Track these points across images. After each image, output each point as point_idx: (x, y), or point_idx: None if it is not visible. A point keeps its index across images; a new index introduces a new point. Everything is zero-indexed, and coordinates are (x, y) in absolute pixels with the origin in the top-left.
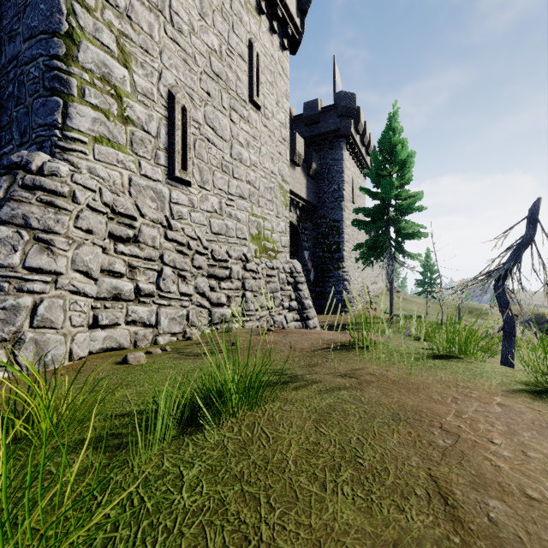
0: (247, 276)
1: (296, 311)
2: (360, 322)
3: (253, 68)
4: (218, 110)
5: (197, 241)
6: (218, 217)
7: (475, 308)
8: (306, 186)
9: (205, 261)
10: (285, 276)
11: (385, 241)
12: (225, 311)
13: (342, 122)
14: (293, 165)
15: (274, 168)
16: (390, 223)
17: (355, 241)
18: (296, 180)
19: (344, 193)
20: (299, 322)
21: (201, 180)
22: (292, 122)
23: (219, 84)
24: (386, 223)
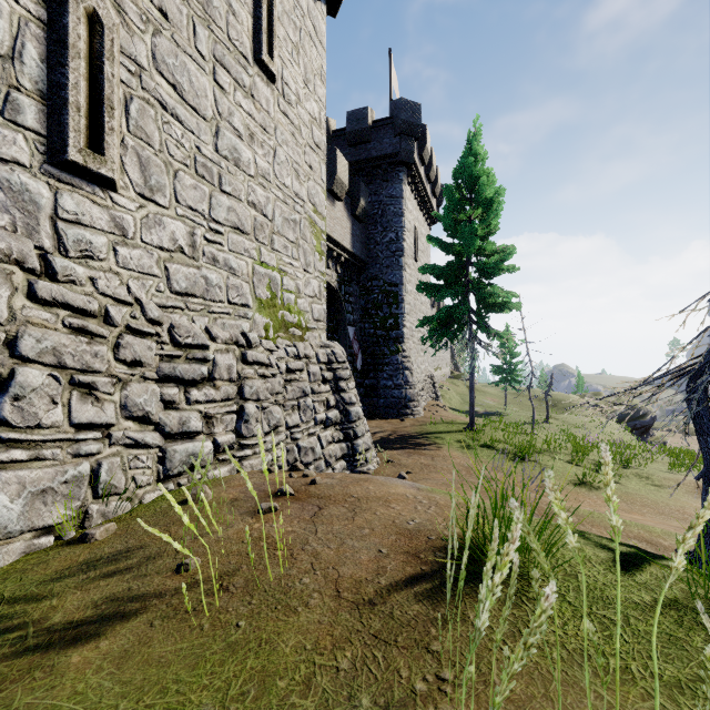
0: (249, 375)
1: (337, 425)
2: (430, 431)
3: (260, 3)
4: (187, 55)
5: (133, 306)
6: (187, 261)
7: (559, 400)
8: (352, 231)
9: (153, 349)
10: (319, 370)
11: (465, 313)
12: (199, 446)
13: (401, 143)
14: (332, 198)
15: (300, 188)
16: (471, 288)
17: (418, 314)
18: (337, 221)
19: (404, 244)
20: (341, 443)
21: (145, 182)
22: (330, 140)
23: (190, 4)
24: (465, 289)
